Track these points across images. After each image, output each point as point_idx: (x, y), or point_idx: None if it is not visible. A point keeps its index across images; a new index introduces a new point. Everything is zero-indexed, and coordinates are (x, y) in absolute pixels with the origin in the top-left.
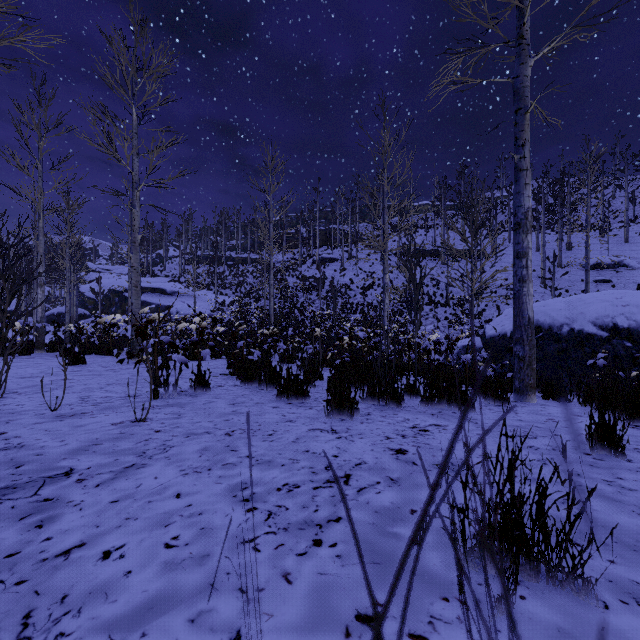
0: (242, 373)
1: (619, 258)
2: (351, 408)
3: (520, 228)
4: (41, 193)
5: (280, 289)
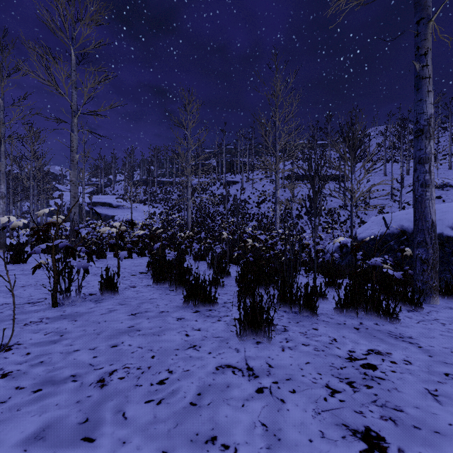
0: (154, 274)
1: (446, 180)
2: (268, 329)
3: (423, 134)
4: (3, 123)
5: (196, 203)
